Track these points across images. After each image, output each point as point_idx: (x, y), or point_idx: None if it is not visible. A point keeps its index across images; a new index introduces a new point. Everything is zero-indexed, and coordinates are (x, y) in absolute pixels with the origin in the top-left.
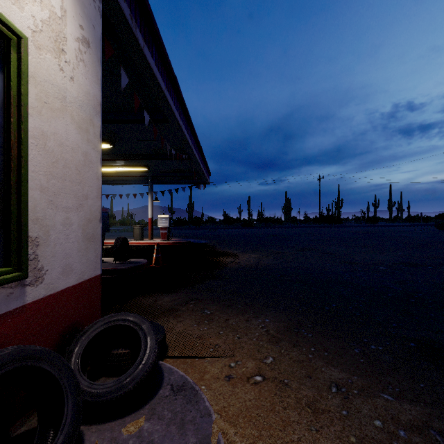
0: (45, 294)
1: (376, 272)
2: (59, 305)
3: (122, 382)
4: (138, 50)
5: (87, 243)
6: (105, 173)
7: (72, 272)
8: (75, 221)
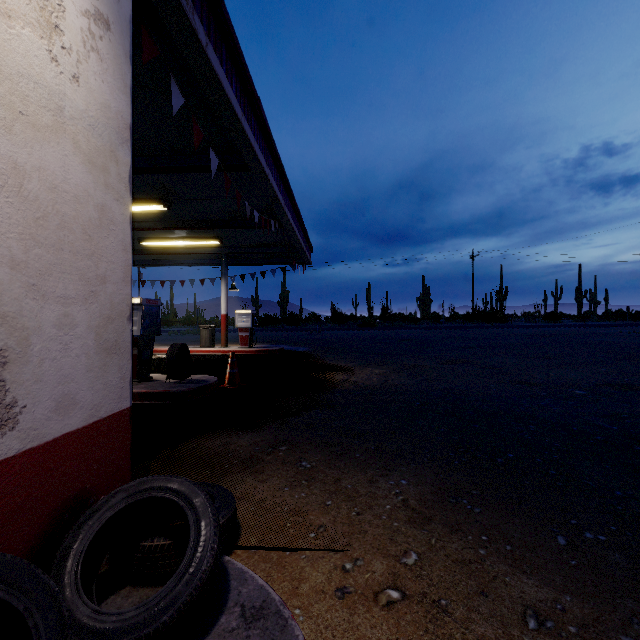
0: (20, 448)
1: (570, 400)
2: (49, 465)
3: (151, 609)
4: (198, 51)
5: (105, 356)
6: (159, 249)
7: (76, 407)
8: (81, 320)
